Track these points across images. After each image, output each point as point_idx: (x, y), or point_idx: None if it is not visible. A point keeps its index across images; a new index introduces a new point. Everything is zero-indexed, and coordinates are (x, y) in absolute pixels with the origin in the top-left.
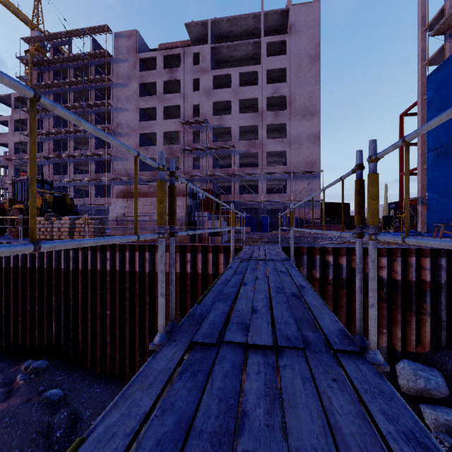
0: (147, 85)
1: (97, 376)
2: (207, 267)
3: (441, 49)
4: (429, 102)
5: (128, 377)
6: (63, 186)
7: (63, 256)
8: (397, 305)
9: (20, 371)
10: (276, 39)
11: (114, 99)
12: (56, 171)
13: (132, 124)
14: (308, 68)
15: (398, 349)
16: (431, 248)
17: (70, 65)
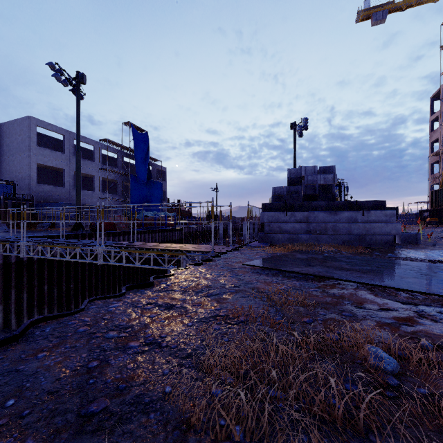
0: None
1: None
2: None
3: None
4: None
5: None
6: None
7: None
8: None
9: None
10: None
11: None
12: None
13: None
14: None
15: None
16: None
17: None
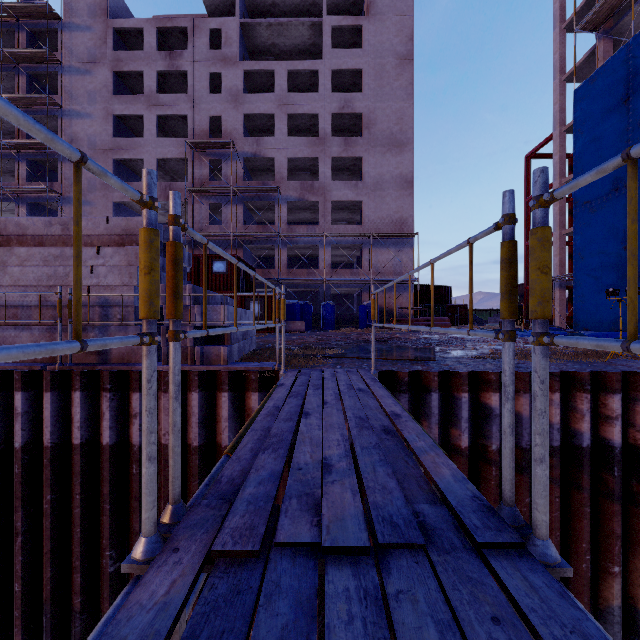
0: (129, 78)
1: None
2: (186, 427)
3: (589, 55)
4: (577, 131)
5: None
6: None
7: None
8: None
9: None
10: (346, 21)
11: (64, 95)
12: None
13: (99, 141)
14: (396, 74)
15: None
16: None
17: None
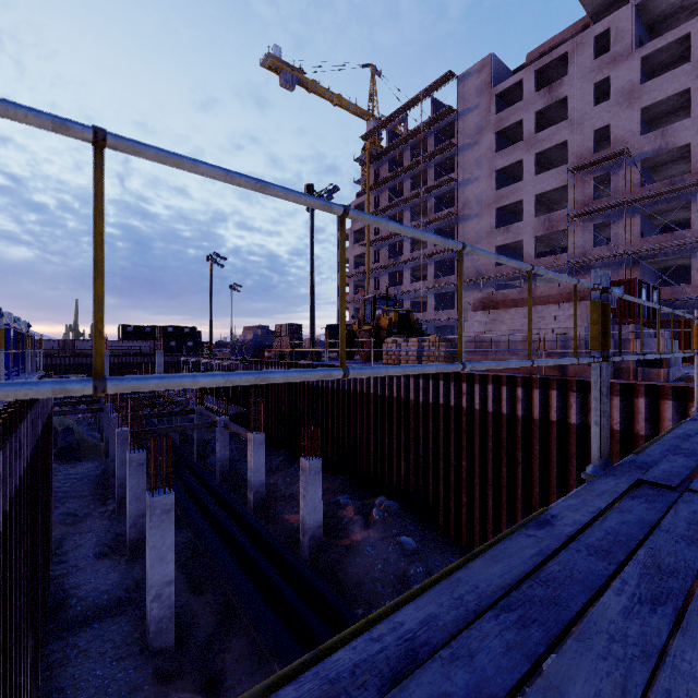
0: (508, 130)
1: (450, 542)
2: (632, 421)
3: None
4: None
5: None
6: (398, 300)
7: (412, 384)
8: None
9: (374, 505)
10: None
11: (458, 171)
12: (391, 282)
13: (484, 198)
14: None
15: None
16: None
17: (406, 146)
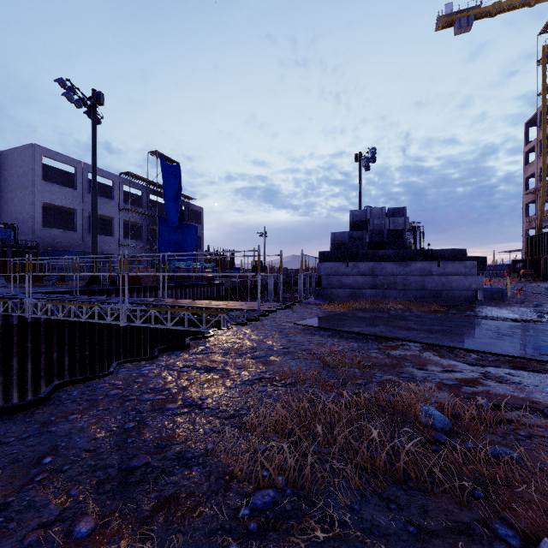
0: None
1: None
2: None
3: None
4: None
5: None
6: None
7: None
8: None
9: None
10: None
11: None
12: None
13: None
14: None
15: None
16: None
17: None
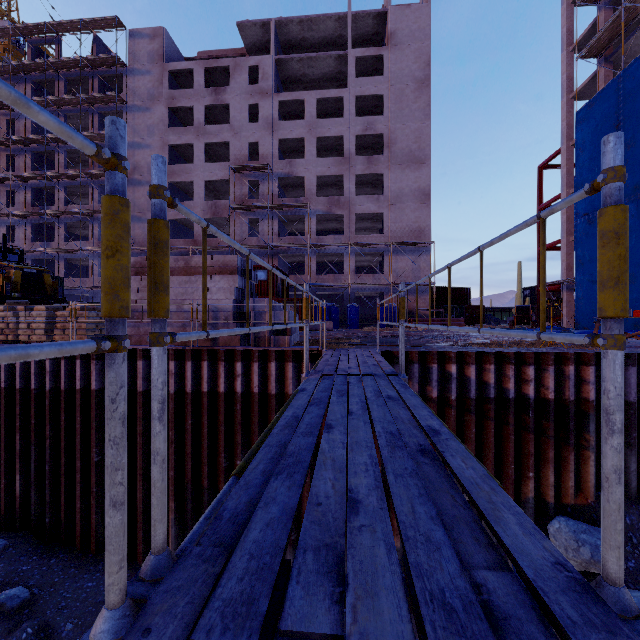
0: (180, 111)
1: (89, 560)
2: (267, 383)
3: (592, 78)
4: (578, 150)
5: (141, 559)
6: (48, 260)
7: (33, 368)
8: (548, 436)
9: None
10: (369, 52)
11: (128, 130)
12: (36, 236)
13: None
14: (415, 97)
15: (550, 501)
16: (595, 352)
17: (59, 75)
